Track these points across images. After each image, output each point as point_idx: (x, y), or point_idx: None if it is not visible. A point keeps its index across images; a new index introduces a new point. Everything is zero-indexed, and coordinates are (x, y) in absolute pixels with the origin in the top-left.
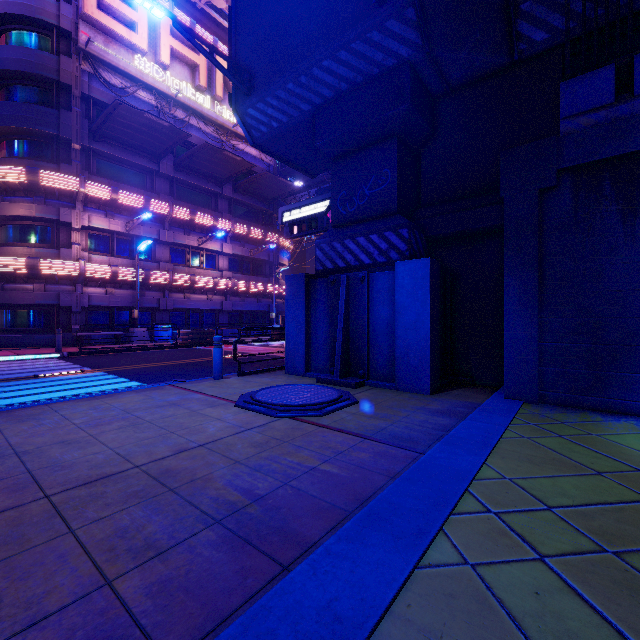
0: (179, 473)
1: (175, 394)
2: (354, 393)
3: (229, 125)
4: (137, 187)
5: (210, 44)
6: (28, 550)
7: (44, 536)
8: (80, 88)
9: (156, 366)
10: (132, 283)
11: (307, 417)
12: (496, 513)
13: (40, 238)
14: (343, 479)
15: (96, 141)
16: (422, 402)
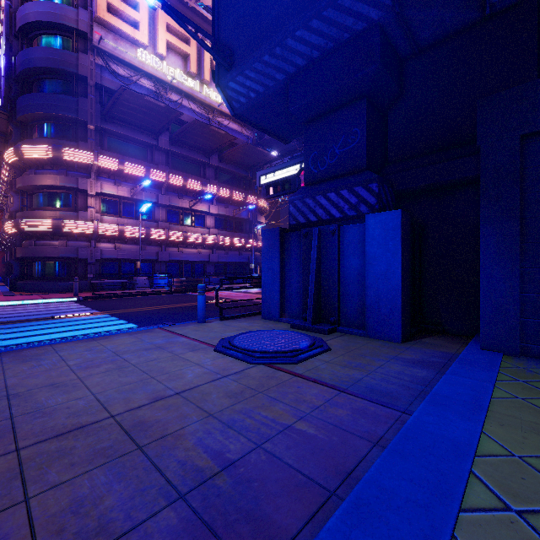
0: (151, 426)
1: (162, 337)
2: (326, 339)
3: (215, 105)
4: (140, 159)
5: (195, 25)
6: None
7: None
8: (94, 79)
9: (152, 309)
10: (136, 239)
11: (281, 364)
12: (519, 512)
13: (63, 203)
14: (321, 443)
15: (107, 122)
16: (394, 351)
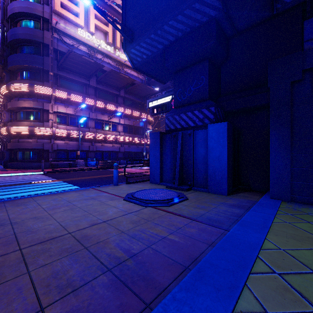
0: (91, 238)
1: (94, 193)
2: (186, 194)
3: (123, 61)
4: (79, 92)
5: (112, 17)
6: (2, 283)
7: (13, 274)
8: (53, 45)
9: (87, 178)
10: (77, 138)
11: (161, 207)
12: (279, 274)
13: (35, 117)
14: (181, 245)
15: (60, 71)
16: (223, 199)
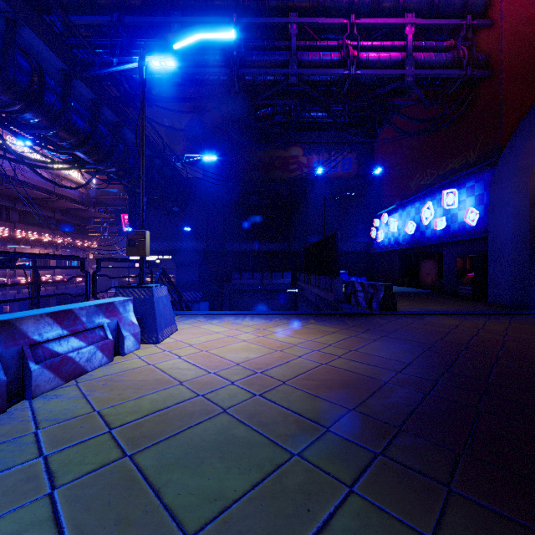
0: None
1: None
2: None
3: (62, 173)
4: None
5: None
6: None
7: None
8: None
9: None
10: None
11: None
12: None
13: None
14: None
15: None
16: None
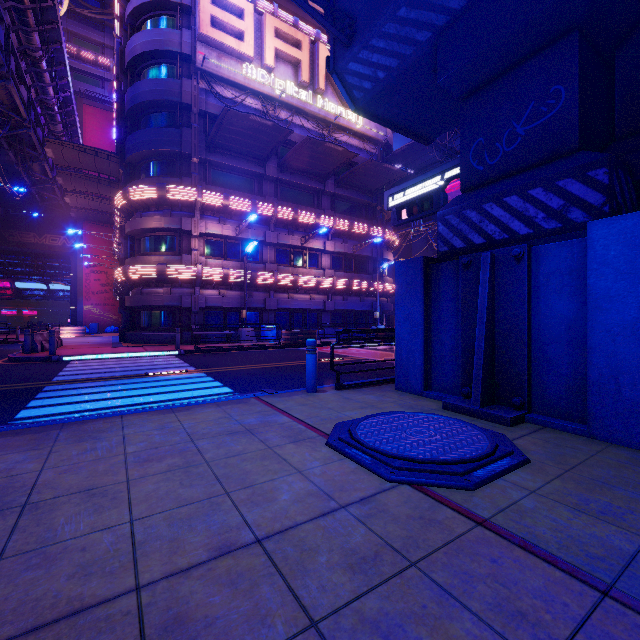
0: None
1: (256, 413)
2: (512, 437)
3: (331, 118)
4: (246, 192)
5: None
6: None
7: None
8: (198, 105)
9: (254, 368)
10: (241, 284)
11: (443, 488)
12: None
13: (168, 247)
14: None
15: (211, 153)
16: None
